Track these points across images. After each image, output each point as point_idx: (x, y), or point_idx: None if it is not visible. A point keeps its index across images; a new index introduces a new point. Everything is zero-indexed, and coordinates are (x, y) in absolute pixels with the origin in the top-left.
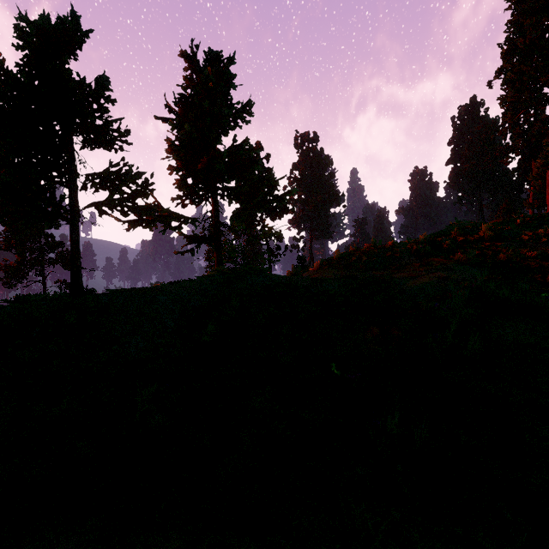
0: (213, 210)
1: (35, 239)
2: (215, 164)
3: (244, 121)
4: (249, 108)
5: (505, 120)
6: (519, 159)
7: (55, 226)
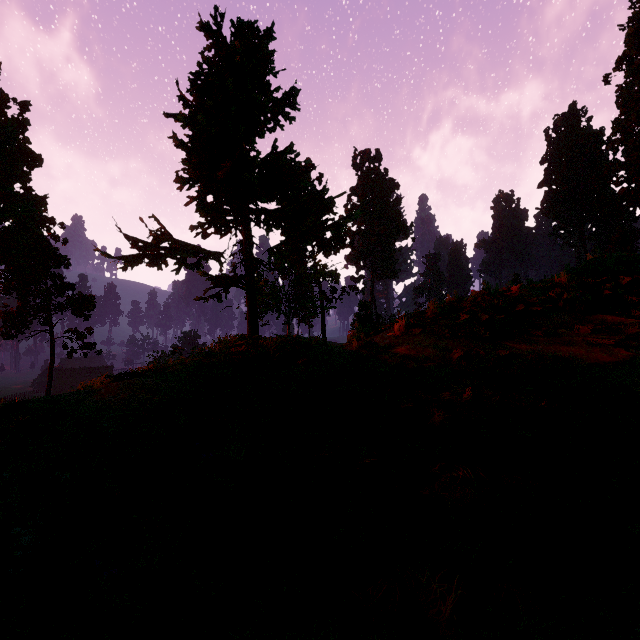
0: (243, 241)
1: (40, 281)
2: (243, 172)
3: (288, 118)
4: (293, 98)
5: (628, 124)
6: (634, 178)
7: (64, 264)
